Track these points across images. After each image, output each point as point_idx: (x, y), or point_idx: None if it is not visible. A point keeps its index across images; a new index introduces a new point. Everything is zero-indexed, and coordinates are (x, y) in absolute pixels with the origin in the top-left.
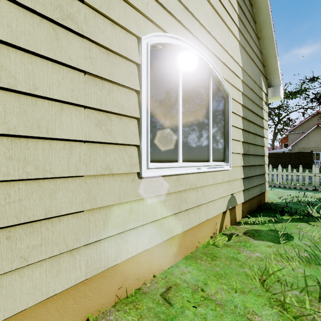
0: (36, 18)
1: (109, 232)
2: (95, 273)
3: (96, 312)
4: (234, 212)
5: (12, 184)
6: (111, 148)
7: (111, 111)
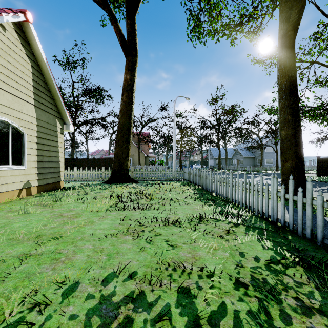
0: None
1: None
2: None
3: None
4: (30, 190)
5: None
6: None
7: None
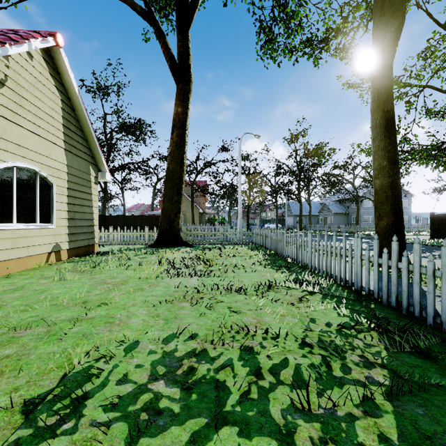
0: None
1: None
2: None
3: None
4: (60, 254)
5: None
6: None
7: None
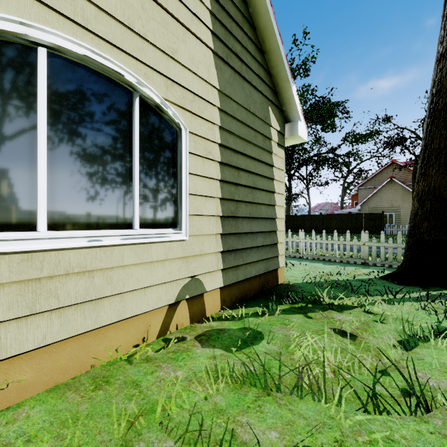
0: None
1: None
2: None
3: None
4: (200, 303)
5: None
6: None
7: None
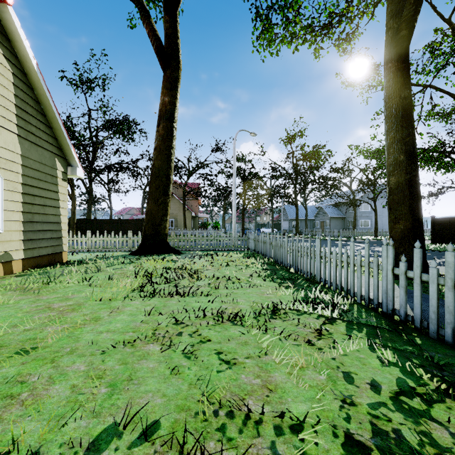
0: None
1: None
2: None
3: None
4: (10, 266)
5: None
6: None
7: None
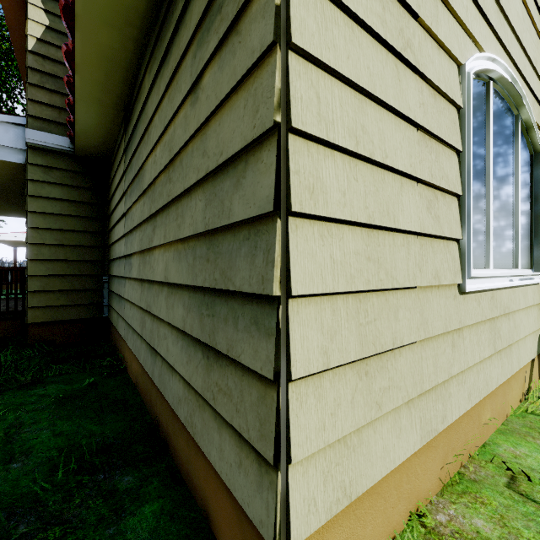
0: (383, 52)
1: (437, 378)
2: (427, 439)
3: (423, 501)
4: None
5: (367, 297)
6: (437, 245)
7: (439, 186)
